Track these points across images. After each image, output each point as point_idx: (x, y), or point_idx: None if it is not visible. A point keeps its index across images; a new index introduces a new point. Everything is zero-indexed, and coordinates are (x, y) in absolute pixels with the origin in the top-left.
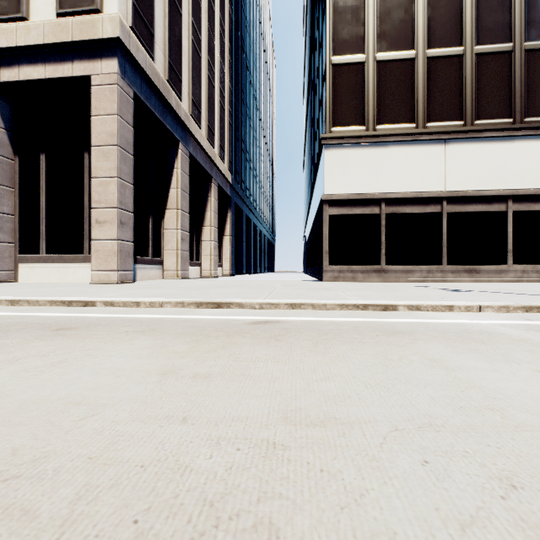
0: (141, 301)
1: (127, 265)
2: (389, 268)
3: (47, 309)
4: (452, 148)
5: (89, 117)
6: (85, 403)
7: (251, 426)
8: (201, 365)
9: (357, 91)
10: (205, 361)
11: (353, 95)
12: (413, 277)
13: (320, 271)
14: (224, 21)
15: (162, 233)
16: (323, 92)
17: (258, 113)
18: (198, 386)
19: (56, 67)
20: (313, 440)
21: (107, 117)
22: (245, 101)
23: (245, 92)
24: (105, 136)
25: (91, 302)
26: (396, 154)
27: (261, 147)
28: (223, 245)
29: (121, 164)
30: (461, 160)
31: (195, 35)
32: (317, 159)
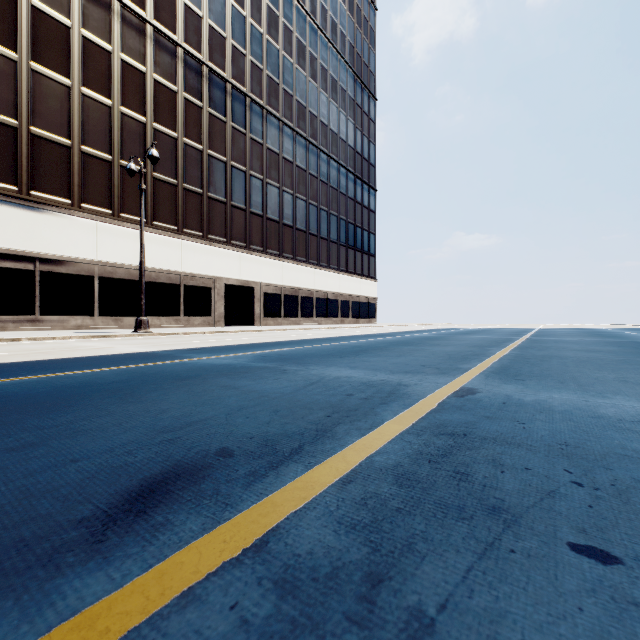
0: None
1: None
2: (45, 319)
3: None
4: (103, 229)
5: None
6: None
7: None
8: None
9: (8, 152)
10: None
11: (3, 154)
12: (69, 326)
13: None
14: None
15: None
16: None
17: None
18: None
19: None
20: None
21: None
22: None
23: None
24: None
25: None
26: (53, 222)
27: None
28: None
29: None
30: (110, 240)
31: None
32: None
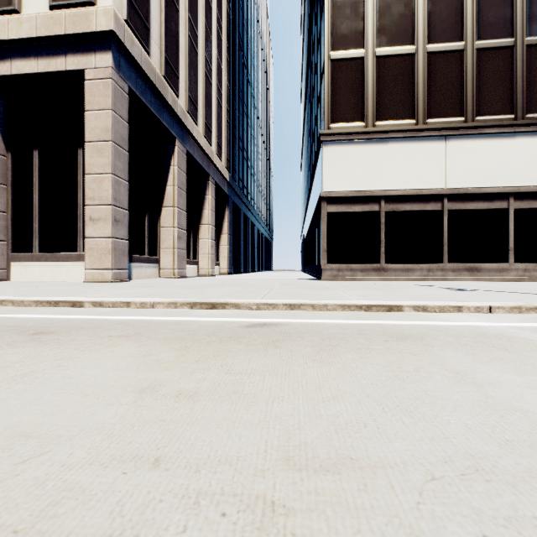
0: (131, 301)
1: (122, 263)
2: (389, 267)
3: (31, 310)
4: (453, 144)
5: (83, 113)
6: (36, 435)
7: (243, 473)
8: (187, 380)
9: (356, 87)
10: (192, 374)
11: (352, 91)
12: (413, 275)
13: (318, 269)
14: (221, 18)
15: (158, 231)
16: (322, 88)
17: (256, 111)
18: (181, 408)
19: (49, 61)
20: (325, 496)
21: (101, 112)
22: (243, 99)
23: (242, 90)
24: (99, 131)
25: (79, 302)
26: (396, 151)
27: (258, 145)
28: (220, 243)
29: (115, 161)
30: (462, 157)
31: (192, 31)
32: (315, 156)
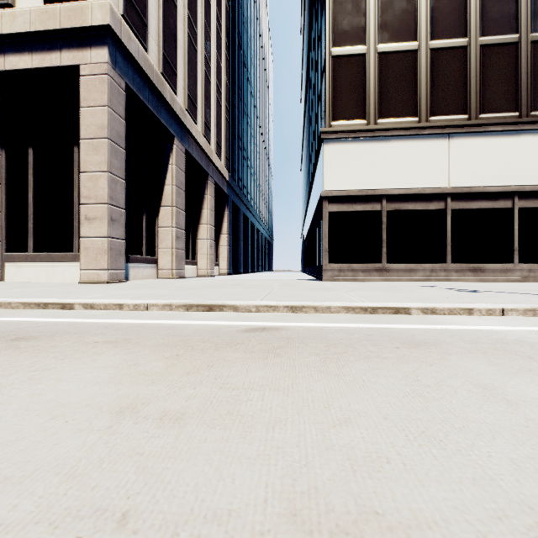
0: (124, 303)
1: (119, 264)
2: (391, 267)
3: (18, 312)
4: (456, 142)
5: (79, 109)
6: None
7: (235, 537)
8: (174, 396)
9: (357, 84)
10: (181, 389)
11: (353, 88)
12: (415, 276)
13: (319, 270)
14: (220, 16)
15: (156, 231)
16: (322, 85)
17: (256, 111)
18: (163, 436)
19: (44, 57)
20: None
21: (97, 109)
22: (243, 98)
23: (242, 89)
24: (95, 128)
25: (69, 304)
26: (399, 149)
27: (258, 145)
28: (220, 243)
29: (111, 158)
30: (466, 155)
31: (191, 27)
32: (316, 154)
